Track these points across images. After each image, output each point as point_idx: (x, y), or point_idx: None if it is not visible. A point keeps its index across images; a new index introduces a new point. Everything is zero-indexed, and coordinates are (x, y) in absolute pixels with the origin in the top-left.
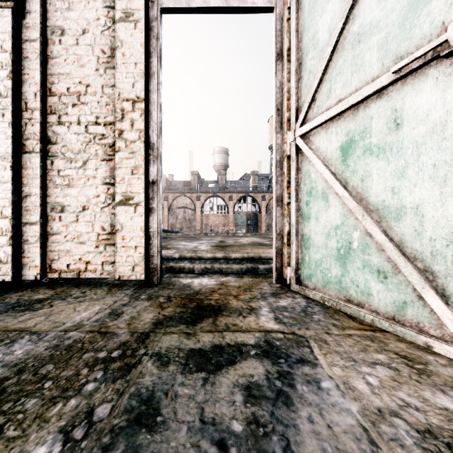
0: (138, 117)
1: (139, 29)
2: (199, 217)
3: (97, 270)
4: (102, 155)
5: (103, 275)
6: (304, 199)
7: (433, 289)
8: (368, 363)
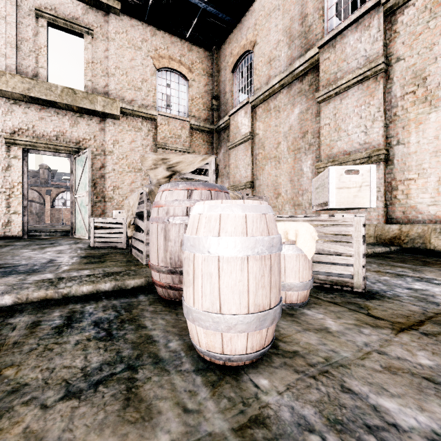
0: (20, 187)
1: (20, 161)
2: (50, 211)
3: (2, 234)
4: (4, 198)
5: (5, 236)
6: (77, 214)
7: (86, 230)
8: (72, 239)
